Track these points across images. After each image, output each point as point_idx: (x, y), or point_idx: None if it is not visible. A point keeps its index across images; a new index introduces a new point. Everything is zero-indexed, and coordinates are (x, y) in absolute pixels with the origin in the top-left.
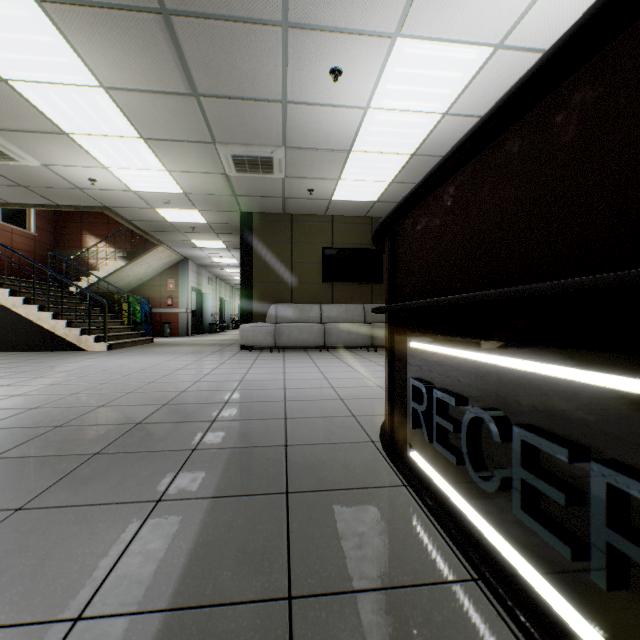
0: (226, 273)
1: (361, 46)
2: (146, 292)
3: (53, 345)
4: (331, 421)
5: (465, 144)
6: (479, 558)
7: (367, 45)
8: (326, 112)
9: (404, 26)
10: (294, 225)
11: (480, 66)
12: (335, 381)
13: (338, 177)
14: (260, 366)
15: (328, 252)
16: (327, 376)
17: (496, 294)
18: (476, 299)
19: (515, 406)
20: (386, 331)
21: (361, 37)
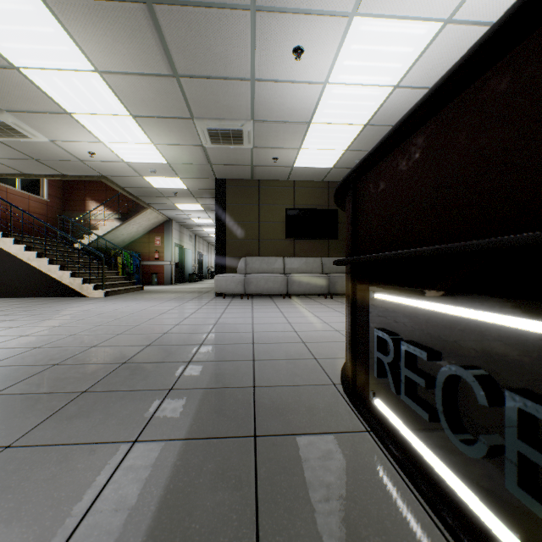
0: (204, 231)
1: (321, 26)
2: (137, 248)
3: (60, 292)
4: (295, 363)
5: (441, 87)
6: (455, 521)
7: (326, 24)
8: (289, 88)
9: (360, 5)
10: (261, 189)
11: (430, 40)
12: (297, 325)
13: (299, 146)
14: (232, 311)
15: (290, 212)
16: (290, 321)
17: (484, 244)
18: (457, 250)
19: (503, 367)
20: (347, 282)
21: (321, 17)
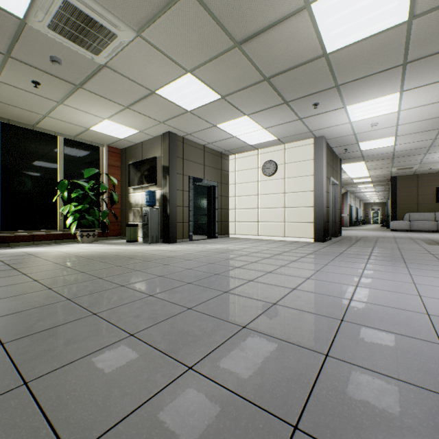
0: (362, 194)
1: None
2: None
3: None
4: None
5: None
6: None
7: None
8: (438, 158)
9: None
10: (418, 179)
11: None
12: None
13: None
14: (408, 234)
15: (438, 189)
16: (438, 236)
17: None
18: None
19: None
20: None
21: None
